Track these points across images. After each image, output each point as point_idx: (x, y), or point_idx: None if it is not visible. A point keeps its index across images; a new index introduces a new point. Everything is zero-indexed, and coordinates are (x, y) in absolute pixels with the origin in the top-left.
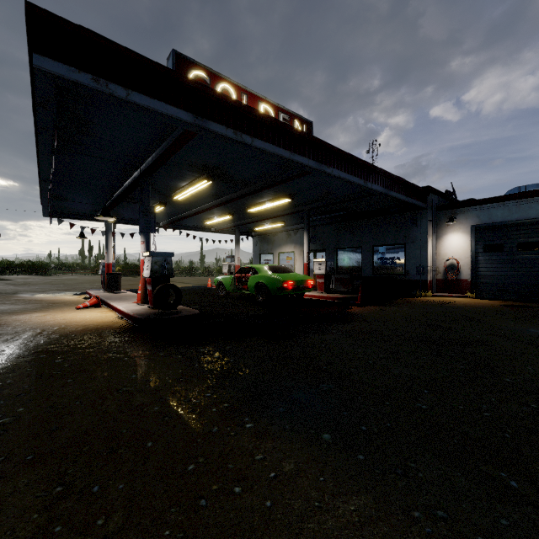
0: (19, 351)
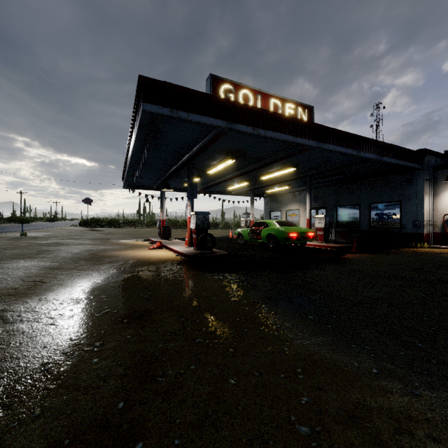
0: (132, 269)
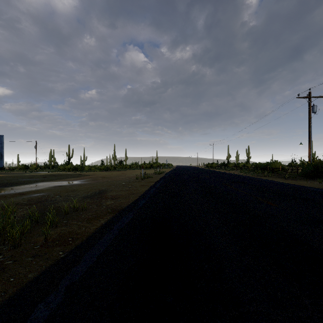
0: None
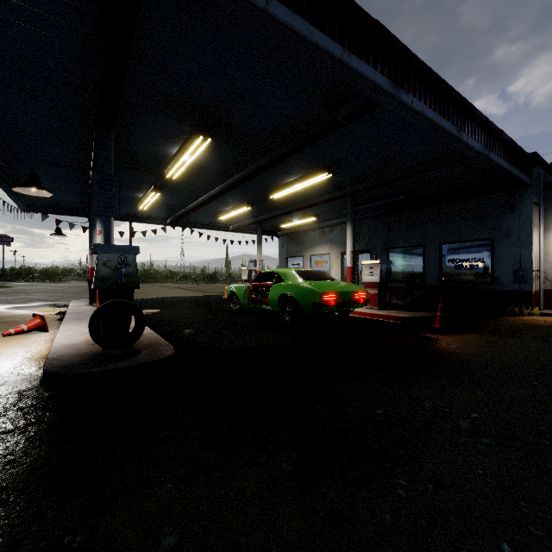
0: None
